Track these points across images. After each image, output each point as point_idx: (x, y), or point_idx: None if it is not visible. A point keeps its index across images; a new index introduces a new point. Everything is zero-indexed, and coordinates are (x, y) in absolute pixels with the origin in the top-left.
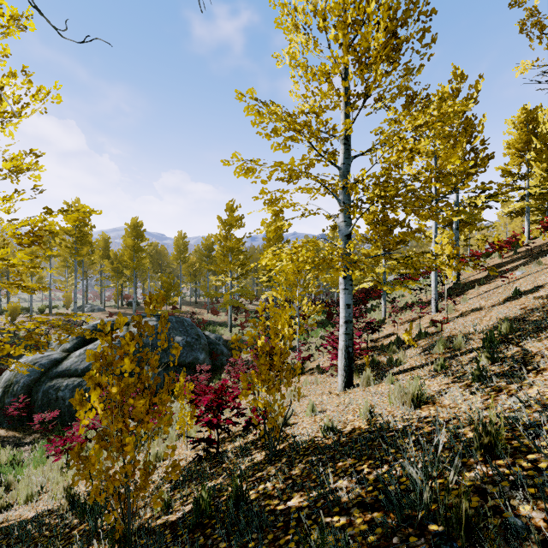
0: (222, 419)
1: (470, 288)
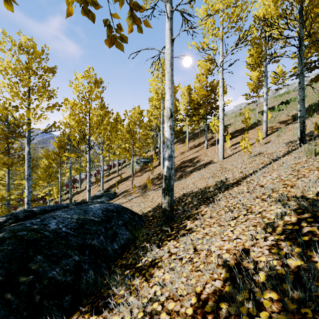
0: None
1: (77, 194)
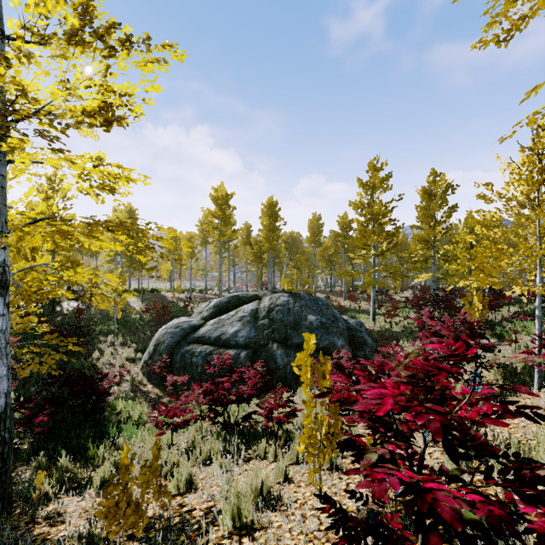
0: None
1: None
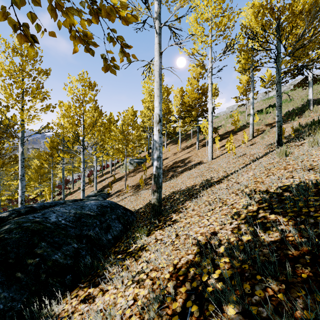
0: None
1: (69, 195)
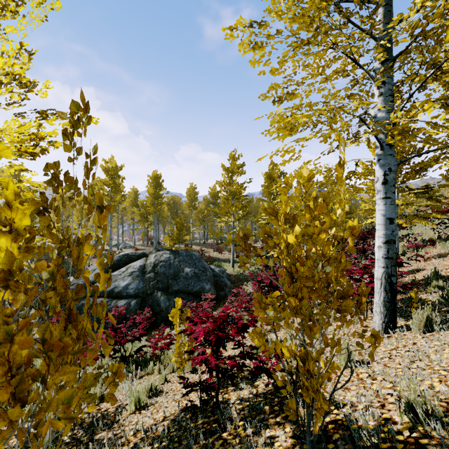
0: (224, 351)
1: None
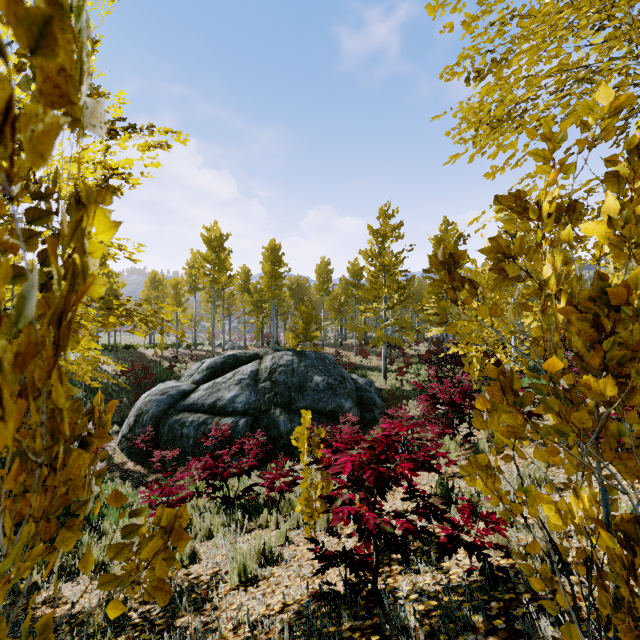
0: None
1: None
